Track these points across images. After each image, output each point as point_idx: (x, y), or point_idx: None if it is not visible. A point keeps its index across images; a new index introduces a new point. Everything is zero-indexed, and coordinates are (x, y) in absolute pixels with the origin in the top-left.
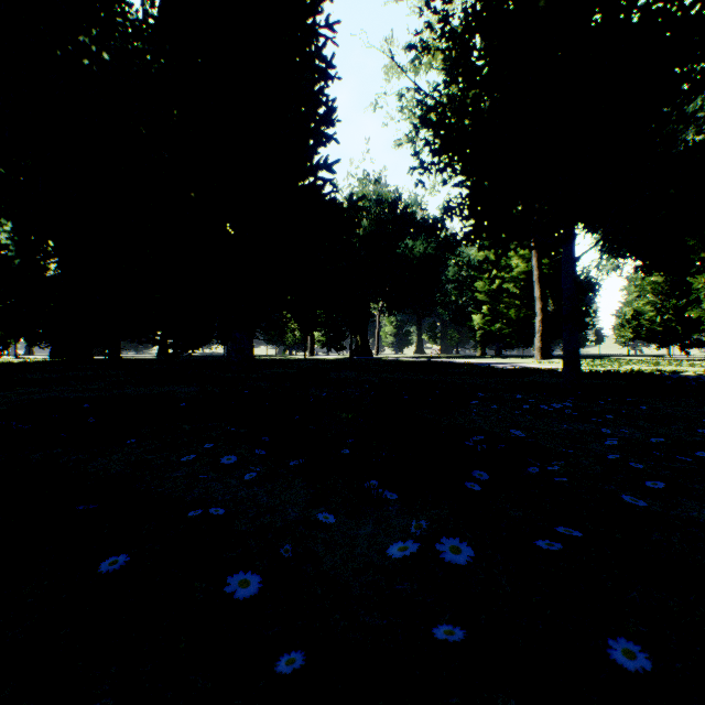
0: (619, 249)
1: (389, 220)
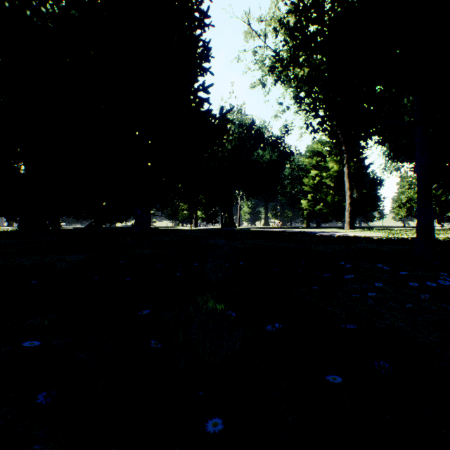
0: (400, 156)
1: (247, 138)
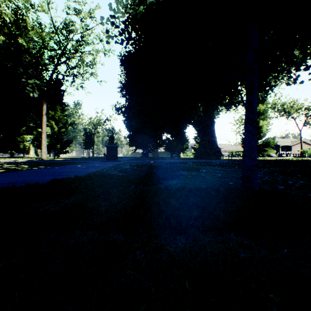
0: None
1: None
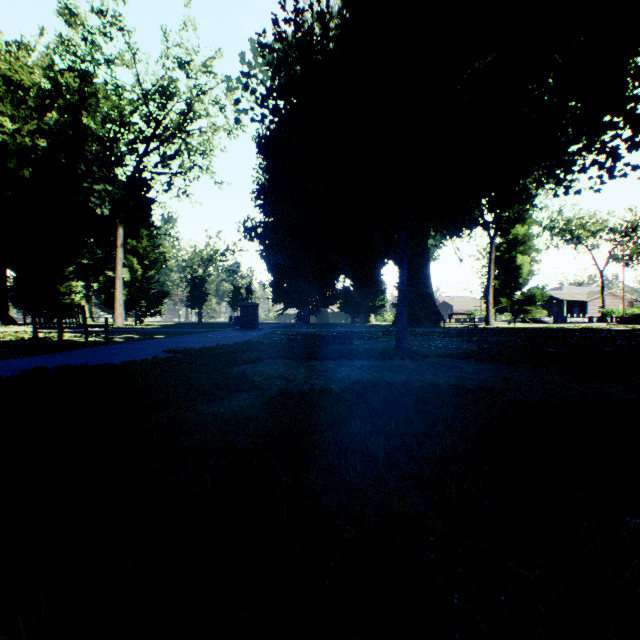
0: None
1: None
